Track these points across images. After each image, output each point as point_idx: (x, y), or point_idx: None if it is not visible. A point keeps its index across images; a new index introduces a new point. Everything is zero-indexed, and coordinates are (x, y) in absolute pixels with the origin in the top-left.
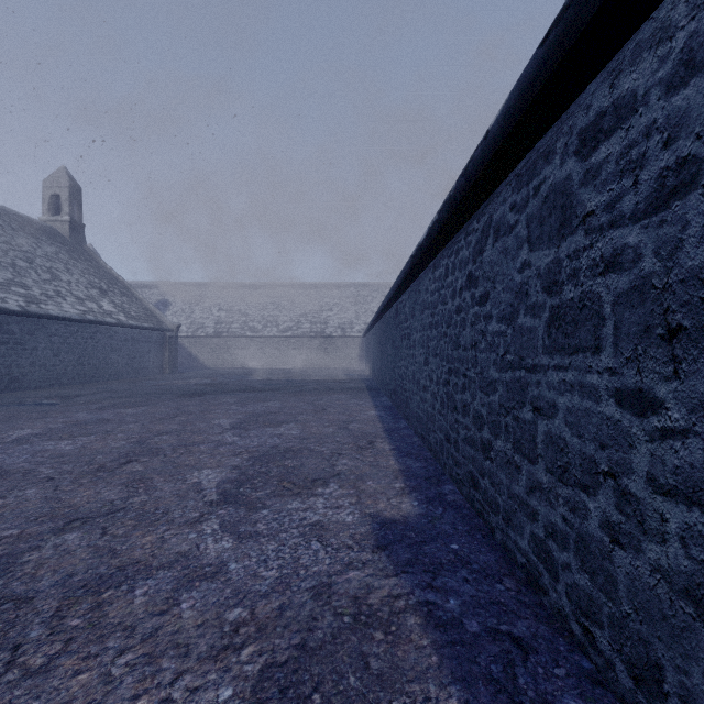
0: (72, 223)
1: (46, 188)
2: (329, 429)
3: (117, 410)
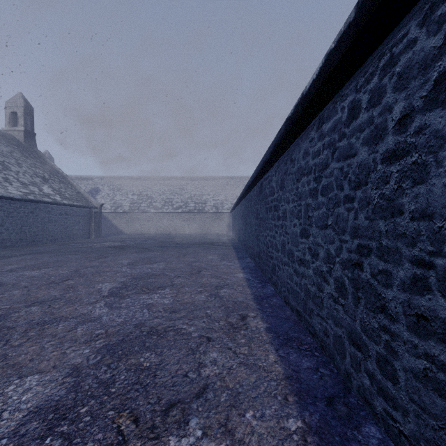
0: (25, 132)
1: (7, 107)
2: (201, 296)
3: (22, 272)
